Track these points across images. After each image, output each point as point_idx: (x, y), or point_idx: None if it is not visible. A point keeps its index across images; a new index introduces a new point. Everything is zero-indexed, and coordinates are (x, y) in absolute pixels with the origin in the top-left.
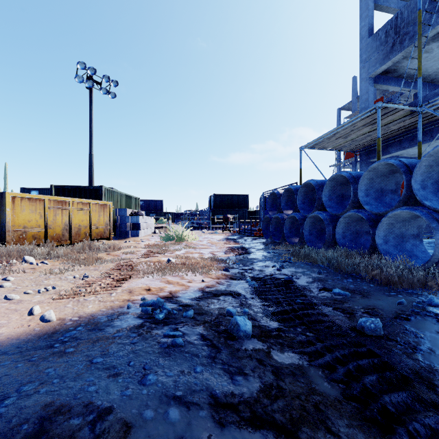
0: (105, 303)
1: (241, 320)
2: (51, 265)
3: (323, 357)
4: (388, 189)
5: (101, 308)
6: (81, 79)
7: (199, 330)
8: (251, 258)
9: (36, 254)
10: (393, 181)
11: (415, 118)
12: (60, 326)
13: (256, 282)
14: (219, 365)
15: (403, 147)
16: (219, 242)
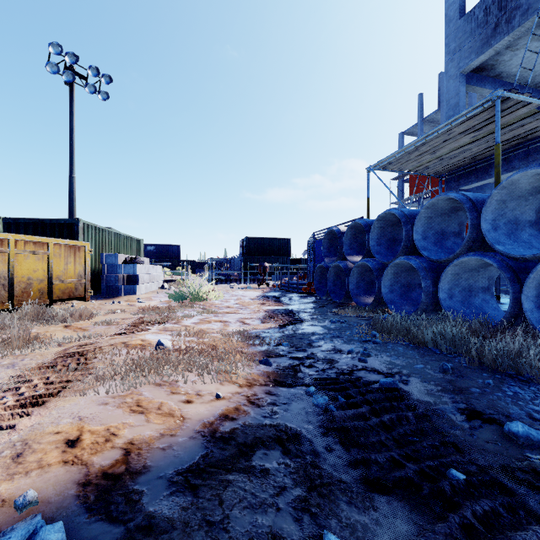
0: None
1: None
2: None
3: None
4: (525, 220)
5: None
6: (55, 69)
7: None
8: (306, 334)
9: None
10: (533, 206)
11: (538, 121)
12: None
13: (328, 397)
14: None
15: (512, 167)
16: (253, 302)
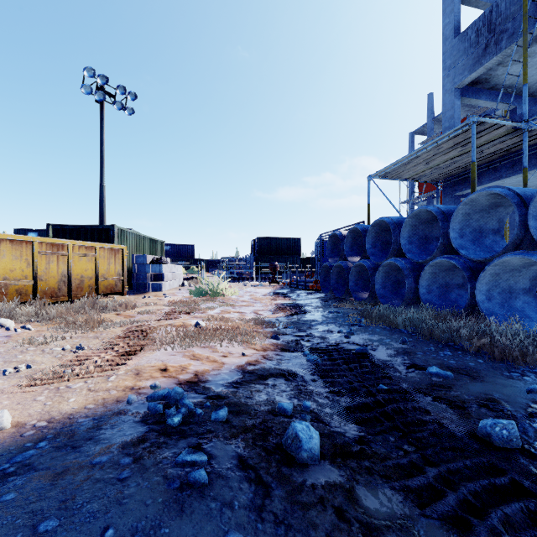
0: (96, 394)
1: (303, 430)
2: (35, 331)
3: (441, 496)
4: (489, 228)
5: (87, 403)
6: (89, 90)
7: (235, 448)
8: (308, 320)
9: (18, 316)
10: (495, 218)
11: (517, 138)
12: (12, 439)
13: (317, 356)
14: (269, 528)
15: (500, 176)
16: (264, 297)
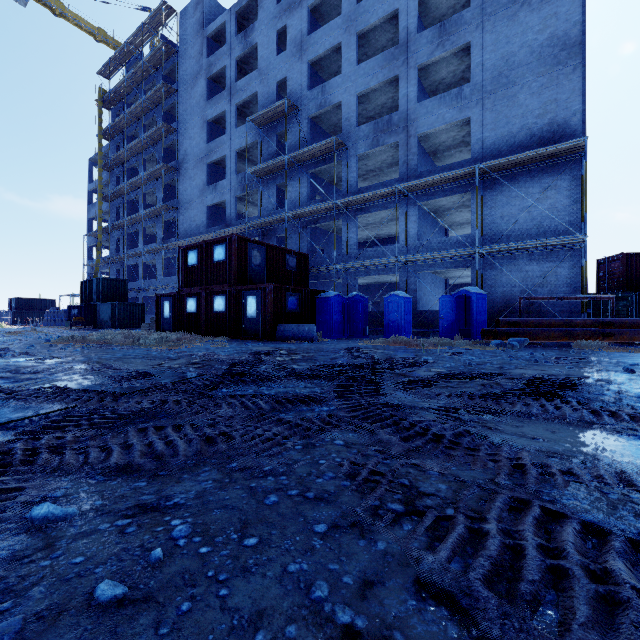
0: None
1: None
2: None
3: None
4: None
5: None
6: None
7: None
8: None
9: None
10: None
11: None
12: None
13: None
14: None
15: None
16: None
